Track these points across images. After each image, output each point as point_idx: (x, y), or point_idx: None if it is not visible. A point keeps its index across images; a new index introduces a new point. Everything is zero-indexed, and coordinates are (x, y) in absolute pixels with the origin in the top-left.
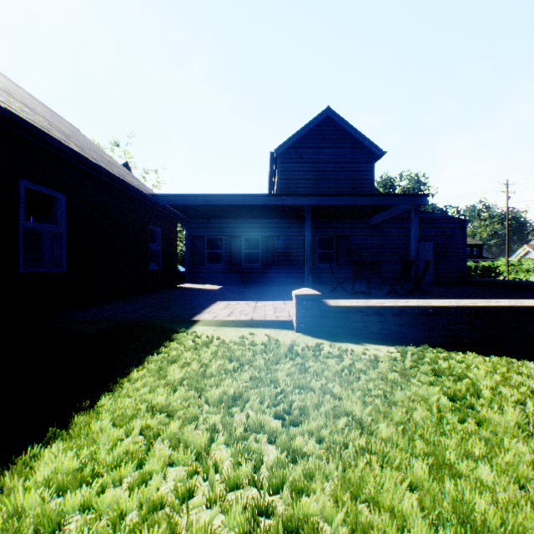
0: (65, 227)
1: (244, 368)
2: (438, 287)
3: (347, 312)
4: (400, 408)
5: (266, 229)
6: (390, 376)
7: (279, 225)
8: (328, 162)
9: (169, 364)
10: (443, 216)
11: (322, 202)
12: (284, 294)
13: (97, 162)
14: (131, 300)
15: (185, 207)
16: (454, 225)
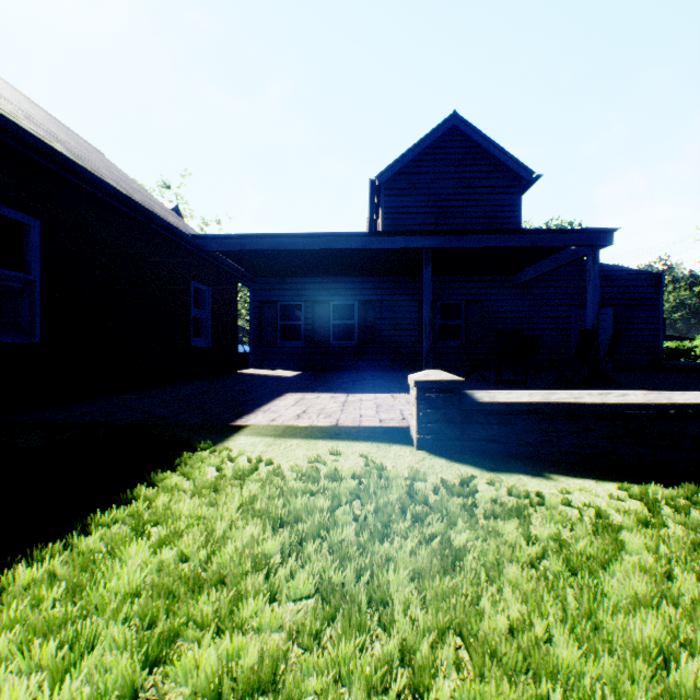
0: (39, 272)
1: (306, 551)
2: (624, 374)
3: (512, 413)
4: None
5: (364, 290)
6: (688, 592)
7: (382, 285)
8: (454, 193)
9: (129, 537)
10: (626, 270)
11: (449, 243)
12: (392, 383)
13: (99, 175)
14: (155, 391)
15: (247, 257)
16: (643, 283)
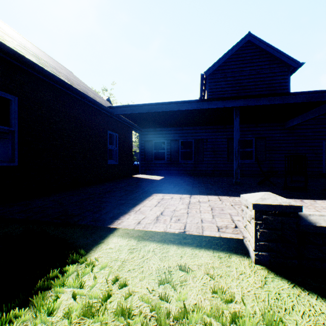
0: (17, 126)
1: None
2: None
3: None
4: None
5: (197, 133)
6: None
7: (207, 130)
8: (248, 78)
9: None
10: None
11: (250, 103)
12: (215, 186)
13: (54, 73)
14: (84, 190)
15: (136, 118)
16: None
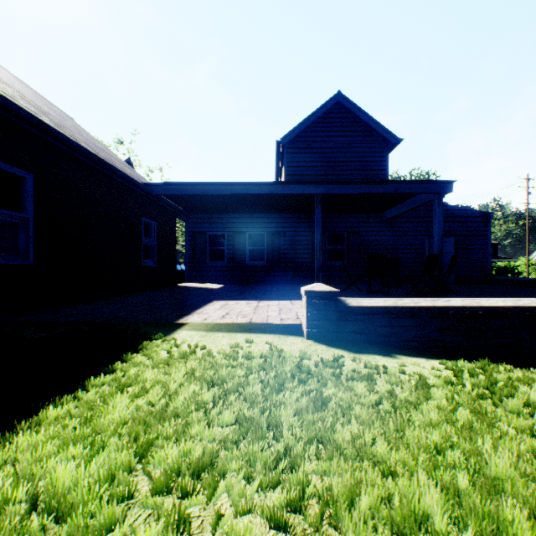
0: (32, 212)
1: (229, 399)
2: (462, 286)
3: (371, 314)
4: (513, 500)
5: (272, 224)
6: (461, 418)
7: (285, 220)
8: (338, 152)
9: (115, 392)
10: (465, 209)
11: (334, 190)
12: (291, 293)
13: (75, 140)
14: (116, 299)
15: (184, 199)
16: (477, 219)
